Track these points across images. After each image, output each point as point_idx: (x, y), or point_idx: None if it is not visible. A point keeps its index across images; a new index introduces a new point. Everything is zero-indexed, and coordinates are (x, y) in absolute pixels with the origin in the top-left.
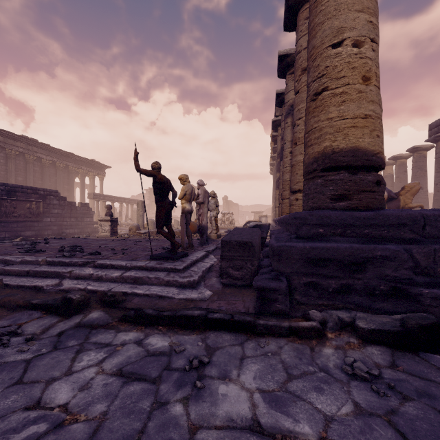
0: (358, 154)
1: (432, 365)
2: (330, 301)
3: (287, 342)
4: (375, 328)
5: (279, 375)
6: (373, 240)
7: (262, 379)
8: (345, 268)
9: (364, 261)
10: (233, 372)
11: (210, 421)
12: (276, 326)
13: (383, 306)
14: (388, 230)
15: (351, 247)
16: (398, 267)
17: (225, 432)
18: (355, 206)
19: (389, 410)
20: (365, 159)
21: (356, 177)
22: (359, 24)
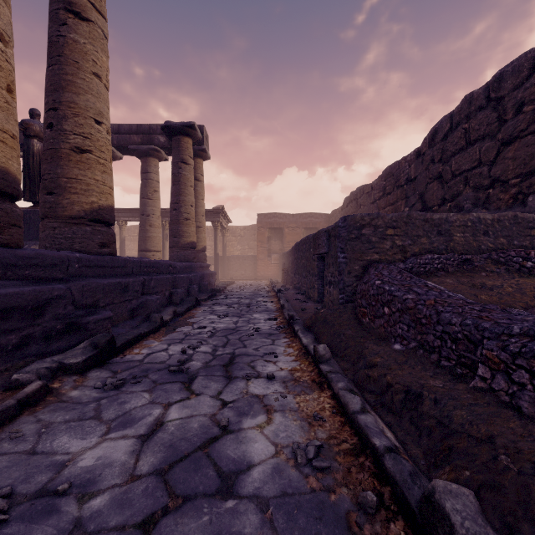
0: (9, 178)
1: (123, 362)
2: (7, 363)
3: (31, 415)
4: (87, 357)
5: (89, 424)
6: (38, 282)
7: (88, 434)
8: (28, 315)
9: (45, 304)
10: (57, 459)
11: (127, 468)
12: (4, 410)
13: (58, 345)
14: (45, 271)
15: (34, 289)
16: (67, 304)
17: (146, 453)
18: (7, 242)
19: (152, 382)
20: (15, 188)
21: (8, 206)
22: (5, 16)
